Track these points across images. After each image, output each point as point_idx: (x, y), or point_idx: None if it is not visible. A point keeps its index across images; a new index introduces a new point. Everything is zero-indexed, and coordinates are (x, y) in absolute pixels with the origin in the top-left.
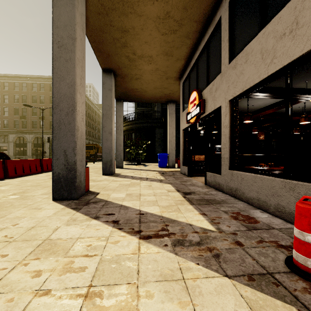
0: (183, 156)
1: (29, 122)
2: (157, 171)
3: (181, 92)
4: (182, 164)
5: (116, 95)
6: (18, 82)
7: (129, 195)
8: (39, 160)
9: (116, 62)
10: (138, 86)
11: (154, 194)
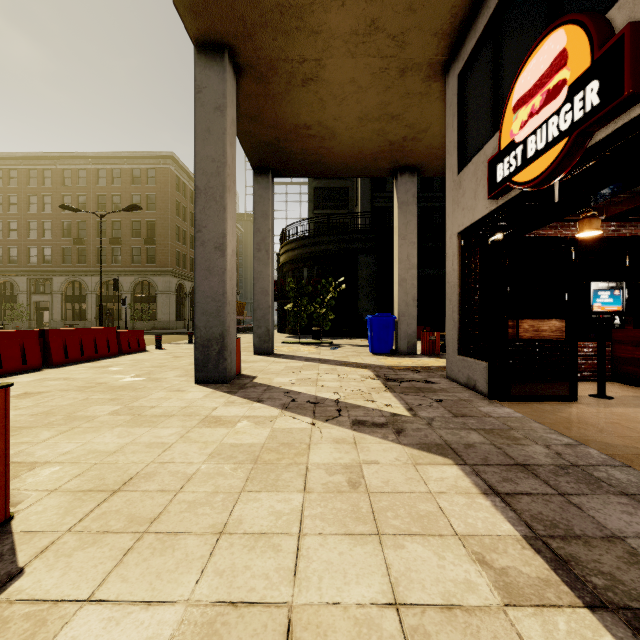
0: (460, 323)
1: (91, 251)
2: (368, 369)
3: (452, 110)
4: (456, 350)
5: (254, 154)
6: (70, 168)
7: None
8: (37, 332)
9: (232, 2)
10: (312, 113)
11: None
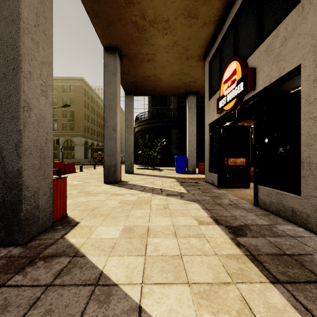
0: (209, 160)
1: None
2: (174, 178)
3: (207, 75)
4: (208, 170)
5: (125, 86)
6: None
7: (127, 231)
8: None
9: (120, 35)
10: (151, 72)
11: (174, 229)
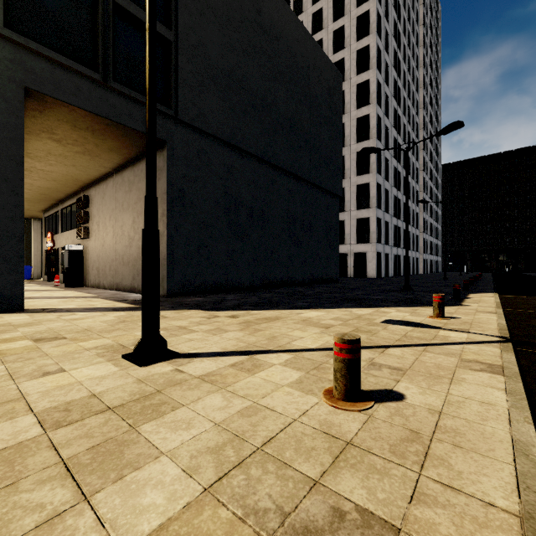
0: (46, 269)
1: None
2: None
3: (44, 223)
4: (45, 274)
5: None
6: None
7: None
8: None
9: None
10: None
11: None
